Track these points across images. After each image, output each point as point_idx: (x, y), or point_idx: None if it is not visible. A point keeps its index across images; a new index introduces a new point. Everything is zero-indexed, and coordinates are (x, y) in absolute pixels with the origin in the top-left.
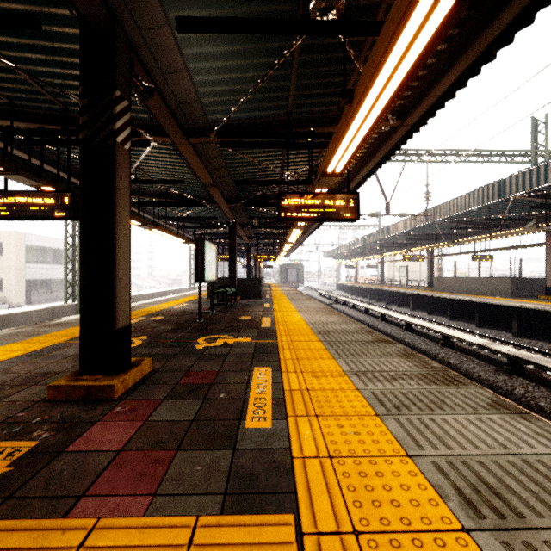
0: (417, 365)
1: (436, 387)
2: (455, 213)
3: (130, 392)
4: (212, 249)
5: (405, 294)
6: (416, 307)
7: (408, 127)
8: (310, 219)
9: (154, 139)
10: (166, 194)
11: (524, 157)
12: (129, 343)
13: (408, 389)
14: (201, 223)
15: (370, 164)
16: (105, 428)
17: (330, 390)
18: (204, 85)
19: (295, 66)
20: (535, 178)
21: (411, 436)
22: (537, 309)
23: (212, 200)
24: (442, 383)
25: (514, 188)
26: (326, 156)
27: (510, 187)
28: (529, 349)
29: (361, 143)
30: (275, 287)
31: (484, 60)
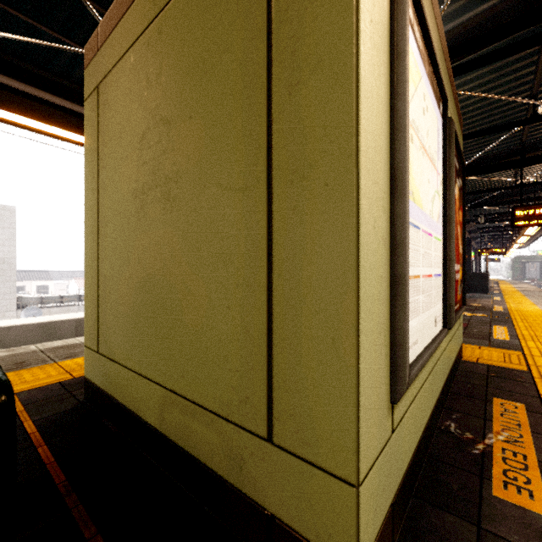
0: None
1: None
2: None
3: None
4: None
5: None
6: None
7: None
8: None
9: None
10: None
11: None
12: None
13: None
14: None
15: None
16: None
17: None
18: None
19: None
20: None
21: None
22: None
23: None
24: None
25: None
26: None
27: None
28: None
29: None
30: (504, 283)
31: None
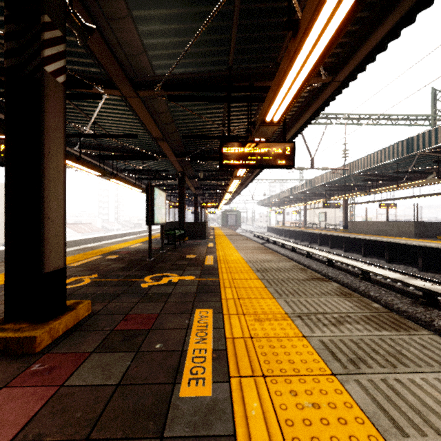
0: (358, 305)
1: (386, 333)
2: (368, 167)
3: (58, 341)
4: (161, 195)
5: (325, 235)
6: (334, 246)
7: (338, 83)
8: (249, 166)
9: (105, 92)
10: (123, 149)
11: (425, 120)
12: (63, 286)
13: (358, 336)
14: (154, 175)
15: (301, 121)
16: (7, 399)
17: (275, 338)
18: (149, 36)
19: (236, 15)
20: (440, 136)
21: (384, 409)
22: (440, 248)
23: (163, 154)
24: (391, 328)
25: (421, 145)
26: (266, 103)
27: (417, 144)
28: (436, 282)
29: (301, 87)
30: (217, 229)
31: (420, 7)
